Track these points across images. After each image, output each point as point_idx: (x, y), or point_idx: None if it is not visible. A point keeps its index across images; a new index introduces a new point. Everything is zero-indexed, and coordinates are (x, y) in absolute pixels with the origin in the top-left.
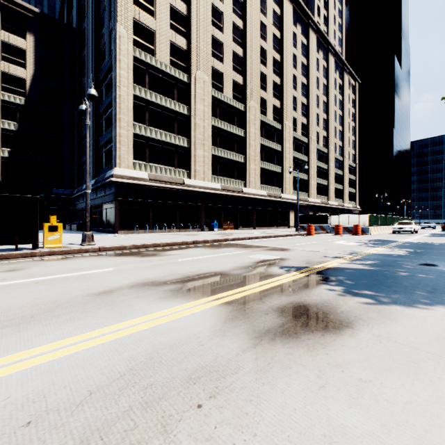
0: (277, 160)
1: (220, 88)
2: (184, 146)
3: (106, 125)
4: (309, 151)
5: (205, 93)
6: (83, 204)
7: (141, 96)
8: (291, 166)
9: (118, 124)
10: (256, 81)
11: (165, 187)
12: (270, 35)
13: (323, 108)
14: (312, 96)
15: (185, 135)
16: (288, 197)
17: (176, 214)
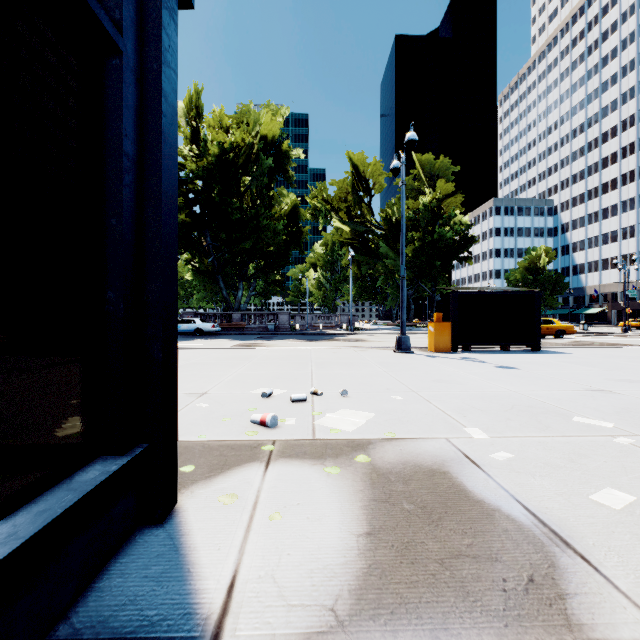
0: None
1: None
2: None
3: None
4: None
5: None
6: None
7: None
8: None
9: None
10: None
11: None
12: None
13: None
14: None
15: None
16: None
17: None
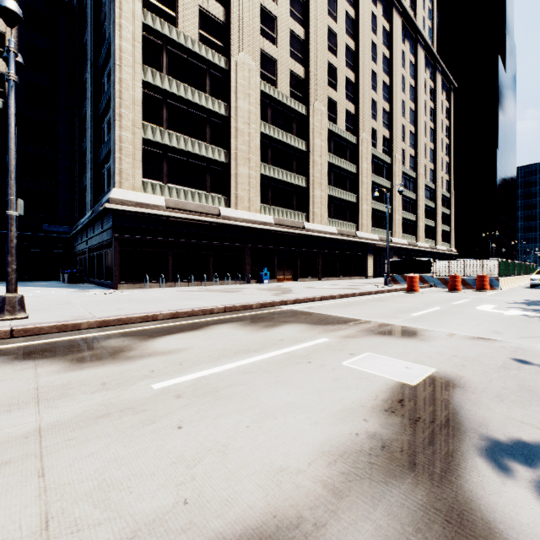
0: (351, 186)
1: (272, 81)
2: (220, 160)
3: (108, 131)
4: (393, 175)
5: (251, 85)
6: (81, 245)
7: (155, 84)
8: (369, 194)
9: (118, 122)
10: (323, 74)
11: (192, 219)
12: (342, 12)
13: (410, 118)
14: (396, 101)
15: (222, 145)
16: (365, 236)
17: (208, 259)
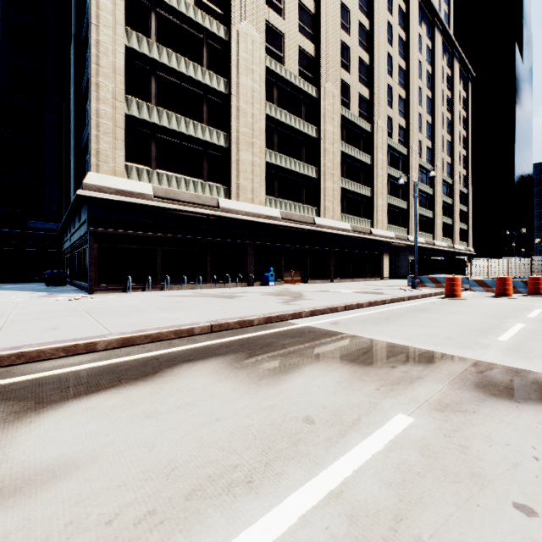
0: (365, 178)
1: (278, 58)
2: (219, 145)
3: None
4: (409, 168)
5: (255, 60)
6: (67, 243)
7: (141, 52)
8: (385, 187)
9: (94, 93)
10: (335, 52)
11: (185, 211)
12: None
13: (427, 107)
14: (413, 88)
15: (221, 127)
16: (381, 234)
17: (205, 258)
